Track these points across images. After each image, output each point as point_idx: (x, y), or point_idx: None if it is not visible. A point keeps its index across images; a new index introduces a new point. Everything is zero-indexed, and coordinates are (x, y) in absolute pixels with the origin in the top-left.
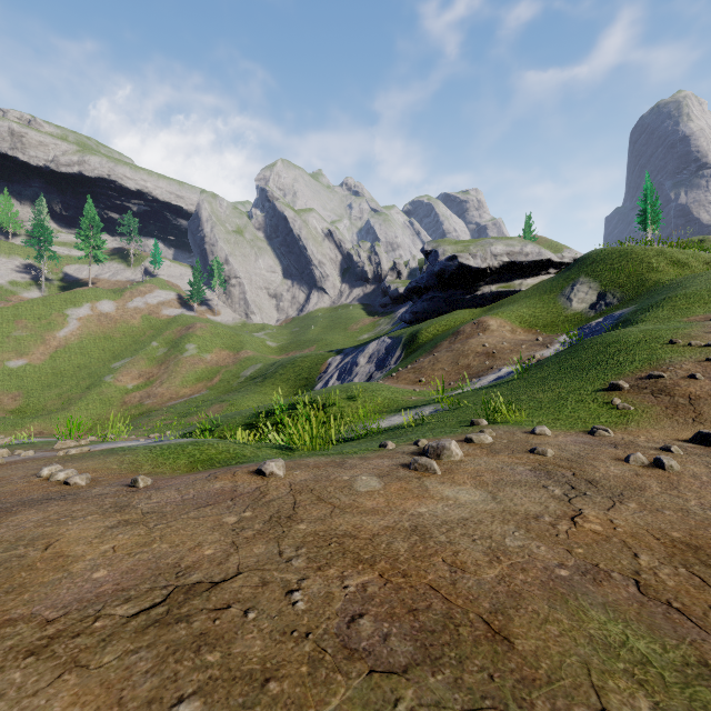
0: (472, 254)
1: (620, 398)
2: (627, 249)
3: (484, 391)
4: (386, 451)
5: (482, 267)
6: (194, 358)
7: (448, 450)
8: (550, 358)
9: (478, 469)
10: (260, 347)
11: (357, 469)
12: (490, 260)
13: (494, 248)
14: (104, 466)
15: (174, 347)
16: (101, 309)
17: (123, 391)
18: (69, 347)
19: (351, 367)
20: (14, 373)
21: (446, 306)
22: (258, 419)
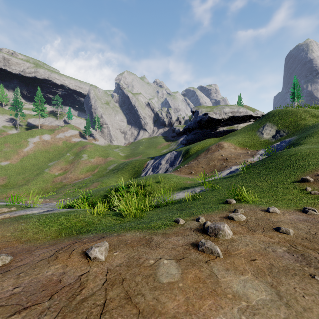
0: (215, 112)
1: (310, 187)
2: (289, 109)
3: (226, 180)
4: (179, 227)
5: (219, 118)
6: (86, 161)
7: (222, 231)
8: (258, 162)
9: (248, 250)
10: (116, 155)
11: (160, 249)
12: (223, 115)
13: (225, 109)
14: (2, 233)
15: (77, 155)
16: (44, 138)
17: (53, 176)
18: (29, 155)
19: (158, 165)
20: (3, 168)
21: (202, 136)
22: (111, 193)
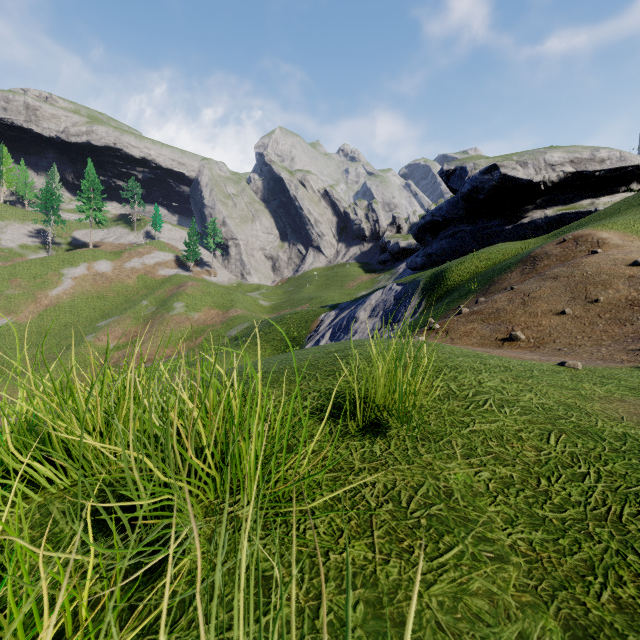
0: (521, 162)
1: None
2: None
3: None
4: None
5: (535, 180)
6: (181, 316)
7: None
8: None
9: None
10: (252, 306)
11: None
12: (544, 172)
13: (550, 155)
14: None
15: (163, 305)
16: (98, 269)
17: (102, 351)
18: (60, 305)
19: (348, 323)
20: None
21: (473, 242)
22: None
